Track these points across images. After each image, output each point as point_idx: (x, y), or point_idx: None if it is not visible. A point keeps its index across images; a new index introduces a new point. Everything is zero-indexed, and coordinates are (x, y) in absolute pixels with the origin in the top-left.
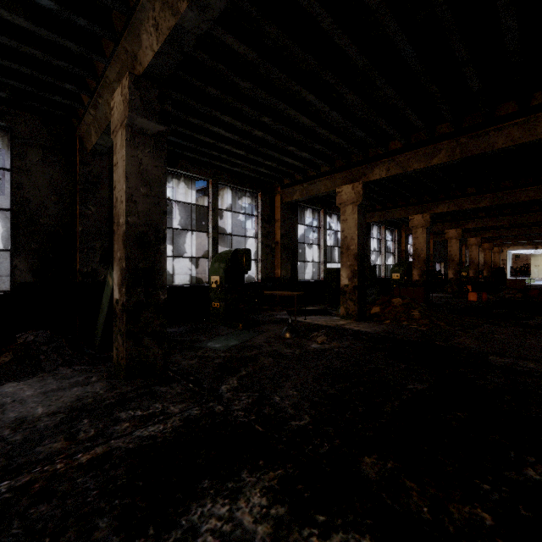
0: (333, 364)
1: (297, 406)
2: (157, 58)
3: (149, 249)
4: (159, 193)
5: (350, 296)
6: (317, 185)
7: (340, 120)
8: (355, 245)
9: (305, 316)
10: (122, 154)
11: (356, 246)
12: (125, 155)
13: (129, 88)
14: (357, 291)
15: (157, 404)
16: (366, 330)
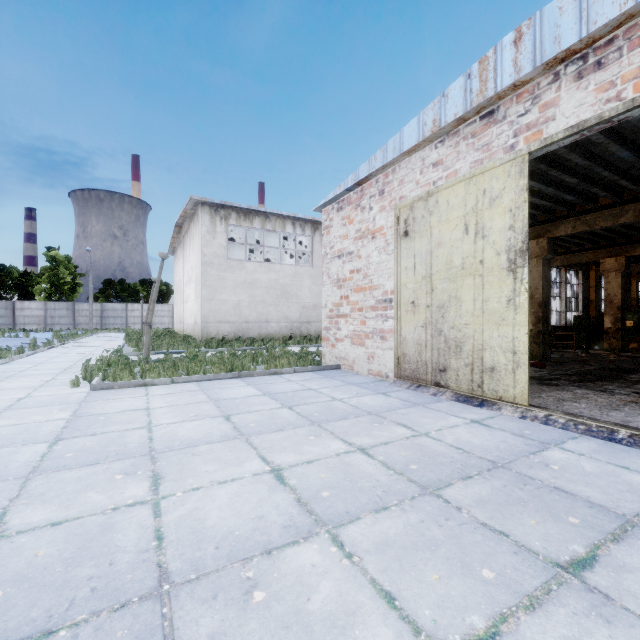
0: (636, 362)
1: (638, 367)
2: (566, 234)
3: (547, 308)
4: (549, 284)
5: (613, 335)
6: (579, 257)
7: (624, 230)
8: (618, 300)
9: (575, 349)
10: (538, 269)
11: (618, 301)
12: (542, 270)
13: (546, 244)
14: (620, 332)
15: (575, 365)
16: (635, 355)
